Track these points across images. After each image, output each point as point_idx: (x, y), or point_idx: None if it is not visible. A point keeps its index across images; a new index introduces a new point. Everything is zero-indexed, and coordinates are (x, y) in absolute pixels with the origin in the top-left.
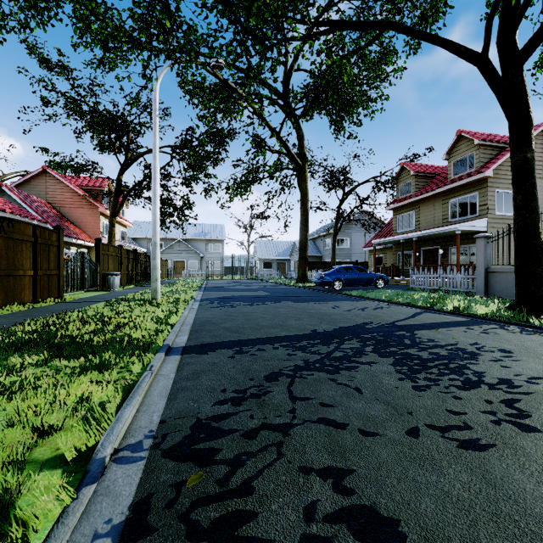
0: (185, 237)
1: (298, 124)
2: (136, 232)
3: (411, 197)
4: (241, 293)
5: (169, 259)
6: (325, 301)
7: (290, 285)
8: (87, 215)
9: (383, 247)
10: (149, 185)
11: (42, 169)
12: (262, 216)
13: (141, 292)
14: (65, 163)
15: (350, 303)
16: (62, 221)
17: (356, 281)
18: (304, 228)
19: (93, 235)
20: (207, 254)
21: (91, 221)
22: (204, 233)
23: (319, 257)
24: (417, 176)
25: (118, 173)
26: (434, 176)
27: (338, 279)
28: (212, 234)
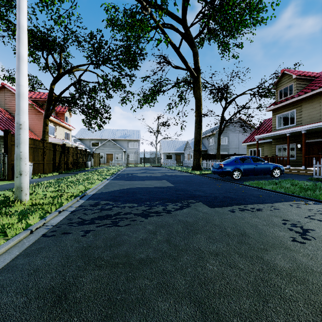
0: (113, 138)
1: (193, 43)
2: (82, 135)
3: (292, 97)
4: (143, 184)
5: (102, 152)
6: (250, 203)
7: (187, 172)
8: (35, 119)
9: (261, 142)
10: (81, 97)
11: (1, 85)
12: (165, 125)
13: (43, 182)
14: (9, 75)
15: (296, 210)
16: (12, 122)
17: (254, 170)
18: (198, 127)
19: (39, 134)
20: (128, 149)
21: (37, 124)
22: (127, 135)
23: (205, 151)
24: (298, 79)
25: (50, 83)
26: (313, 78)
27: (237, 169)
28: (132, 136)
